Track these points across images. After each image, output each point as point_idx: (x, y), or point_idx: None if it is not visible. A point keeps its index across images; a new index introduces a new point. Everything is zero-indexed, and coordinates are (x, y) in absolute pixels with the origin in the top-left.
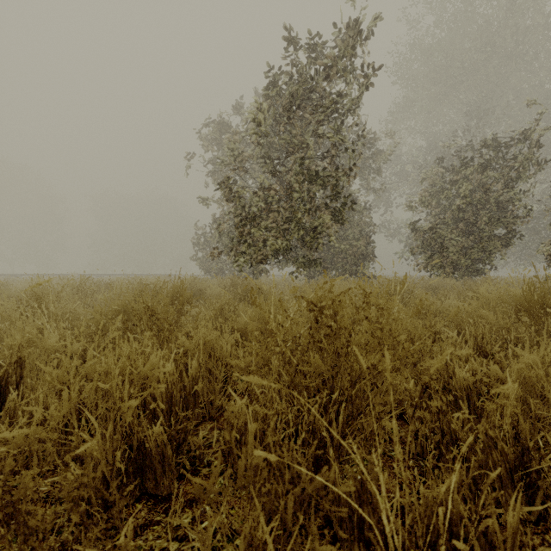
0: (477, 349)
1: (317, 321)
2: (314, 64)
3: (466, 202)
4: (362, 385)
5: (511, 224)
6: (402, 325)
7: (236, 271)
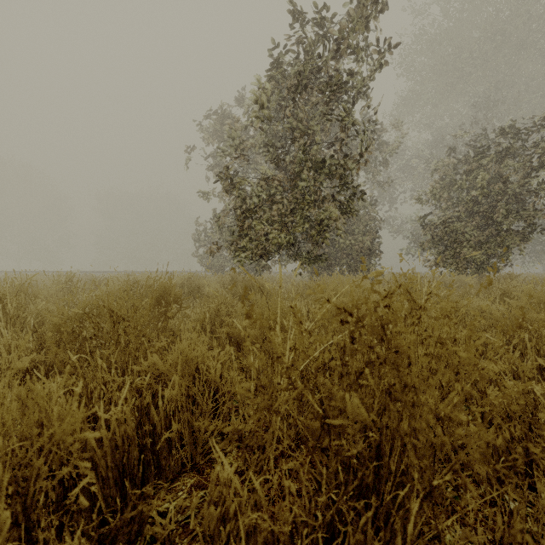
0: (540, 364)
1: (353, 341)
2: (321, 42)
3: (482, 193)
4: (463, 480)
5: (532, 216)
6: (461, 339)
7: (237, 268)
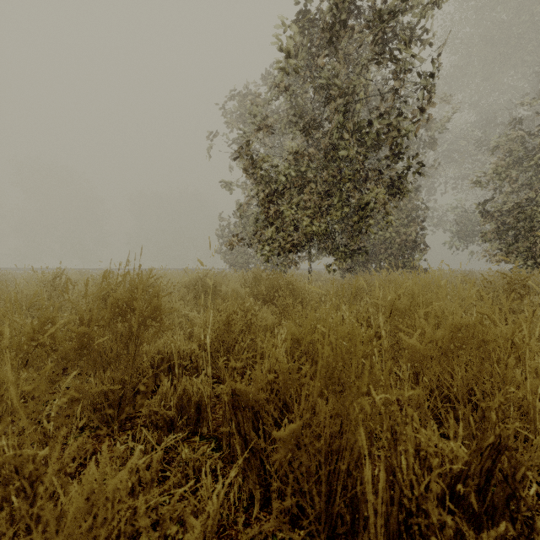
0: None
1: None
2: None
3: None
4: None
5: None
6: None
7: (262, 264)
